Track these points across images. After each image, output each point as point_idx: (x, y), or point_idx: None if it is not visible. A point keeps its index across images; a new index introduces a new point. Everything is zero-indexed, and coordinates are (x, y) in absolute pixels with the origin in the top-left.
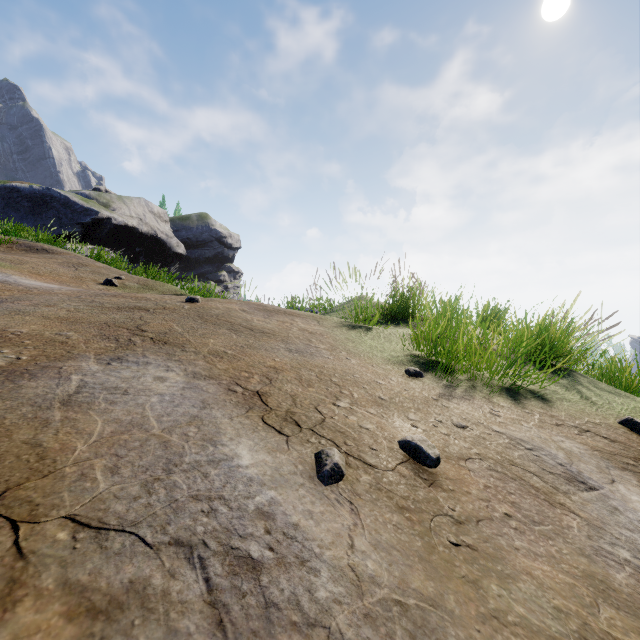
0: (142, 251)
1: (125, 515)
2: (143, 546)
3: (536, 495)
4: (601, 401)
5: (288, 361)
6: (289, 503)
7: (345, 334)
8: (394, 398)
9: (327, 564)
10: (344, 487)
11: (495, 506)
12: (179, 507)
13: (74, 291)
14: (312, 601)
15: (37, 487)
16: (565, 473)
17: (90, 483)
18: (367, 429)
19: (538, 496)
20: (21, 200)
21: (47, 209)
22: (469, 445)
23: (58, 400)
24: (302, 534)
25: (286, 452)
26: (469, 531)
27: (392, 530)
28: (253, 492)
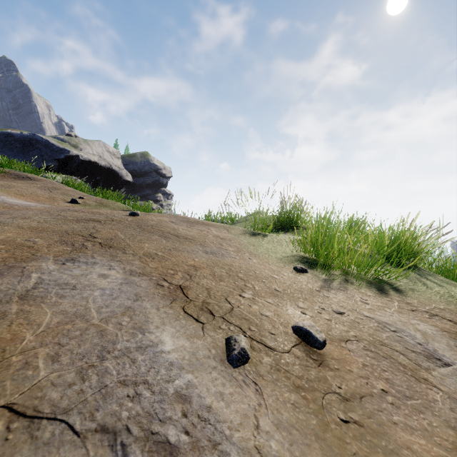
0: (101, 179)
1: (59, 402)
2: (71, 434)
3: (404, 372)
4: (442, 291)
5: (204, 261)
6: (203, 385)
7: (247, 239)
8: (286, 290)
9: (236, 446)
10: (249, 369)
11: (373, 383)
12: (108, 392)
13: (46, 207)
14: None
15: None
16: (424, 351)
17: (32, 371)
18: (266, 316)
19: (406, 372)
20: (14, 142)
21: (33, 149)
22: (347, 328)
23: (17, 295)
24: (214, 416)
25: (202, 338)
26: (355, 407)
27: (291, 409)
28: (173, 376)
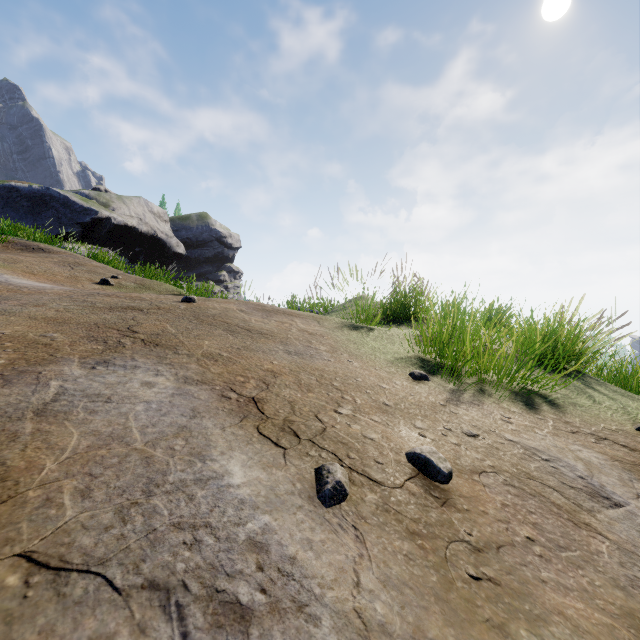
0: (142, 251)
1: (92, 550)
2: (110, 591)
3: (558, 514)
4: (615, 405)
5: (287, 364)
6: (285, 530)
7: (346, 335)
8: (399, 404)
9: (329, 609)
10: (347, 509)
11: (515, 528)
12: (157, 538)
13: (66, 290)
14: None
15: None
16: (587, 487)
17: (55, 510)
18: (371, 439)
19: (561, 515)
20: (20, 200)
21: (46, 209)
22: (482, 456)
23: (32, 409)
24: (300, 570)
25: (283, 468)
26: (489, 560)
27: (403, 562)
28: (244, 517)
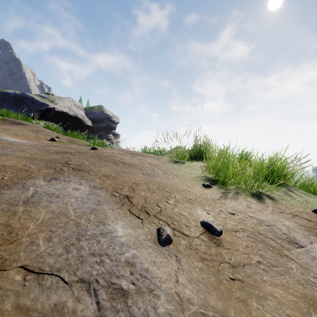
0: (70, 124)
1: (54, 265)
2: (63, 283)
3: (273, 250)
4: (302, 200)
5: (142, 179)
6: (143, 257)
7: (171, 165)
8: (197, 199)
9: (164, 292)
10: (172, 247)
11: (252, 257)
12: (83, 260)
13: (34, 144)
14: (156, 314)
15: (6, 249)
16: (287, 238)
17: (35, 247)
18: (184, 215)
19: (274, 251)
20: (10, 99)
21: (23, 103)
22: (237, 223)
23: (22, 201)
24: (150, 274)
25: (141, 228)
26: (239, 271)
27: (198, 271)
28: (124, 251)
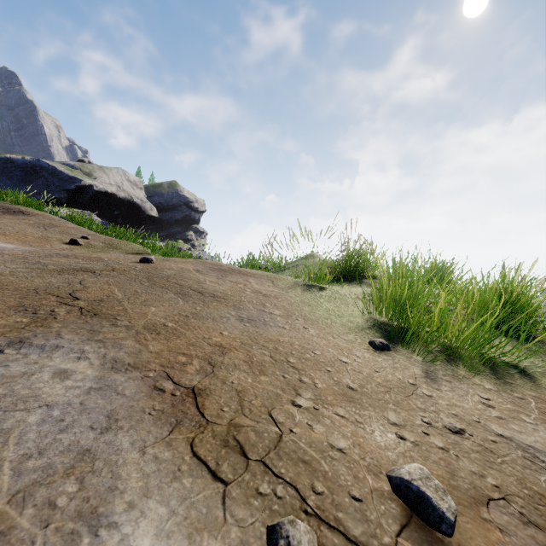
0: (120, 214)
1: None
2: None
3: None
4: None
5: (238, 335)
6: None
7: (300, 296)
8: (365, 386)
9: None
10: None
11: None
12: None
13: (26, 251)
14: None
15: None
16: None
17: None
18: (341, 450)
19: None
20: (14, 170)
21: (37, 177)
22: (479, 468)
23: None
24: None
25: (220, 530)
26: None
27: None
28: None
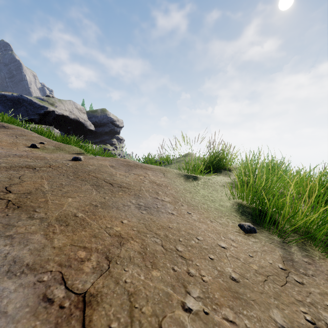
0: (71, 128)
1: None
2: None
3: None
4: None
5: (135, 222)
6: None
7: (183, 184)
8: (245, 275)
9: None
10: None
11: None
12: None
13: None
14: None
15: None
16: None
17: None
18: None
19: None
20: (7, 101)
21: (20, 106)
22: None
23: None
24: None
25: None
26: None
27: None
28: None
